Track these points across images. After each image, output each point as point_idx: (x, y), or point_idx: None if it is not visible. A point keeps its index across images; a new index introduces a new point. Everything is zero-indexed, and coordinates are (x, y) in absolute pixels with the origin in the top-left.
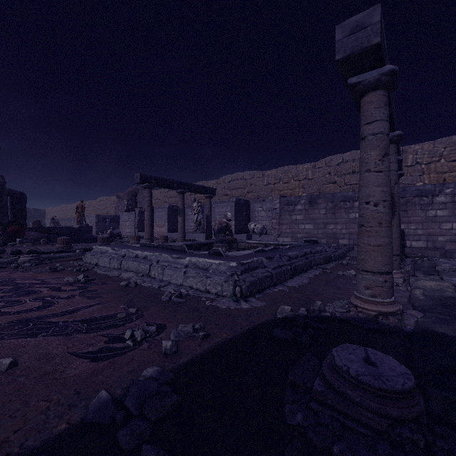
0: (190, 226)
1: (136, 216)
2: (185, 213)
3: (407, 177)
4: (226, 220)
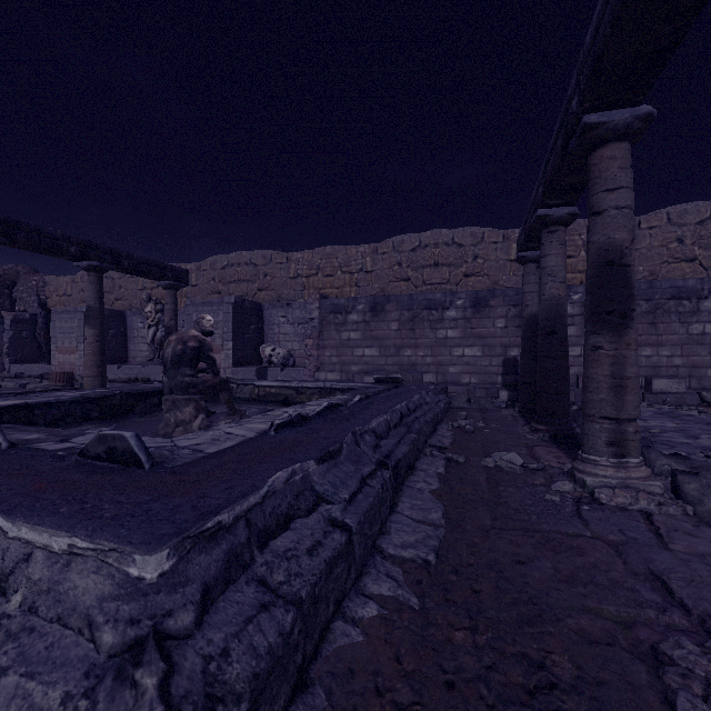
0: (141, 352)
1: (5, 328)
2: (129, 325)
3: (511, 276)
4: (198, 333)
